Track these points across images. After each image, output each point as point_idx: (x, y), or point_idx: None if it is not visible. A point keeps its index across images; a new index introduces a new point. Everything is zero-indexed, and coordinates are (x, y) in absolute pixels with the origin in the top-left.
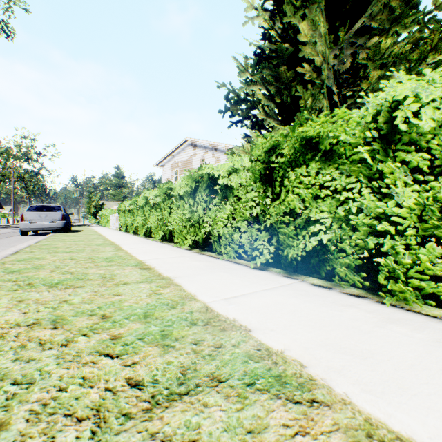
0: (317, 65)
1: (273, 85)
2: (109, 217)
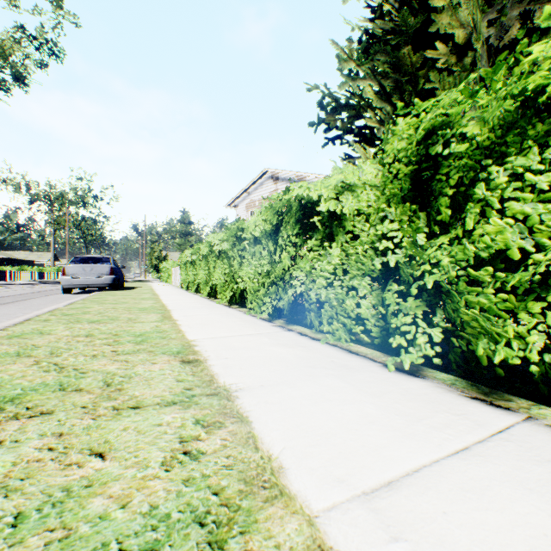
0: (458, 42)
1: (390, 77)
2: (171, 271)
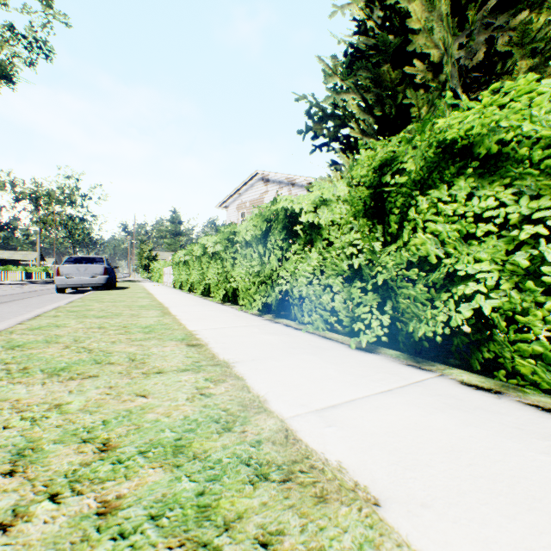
0: (433, 61)
1: (372, 92)
2: (162, 271)
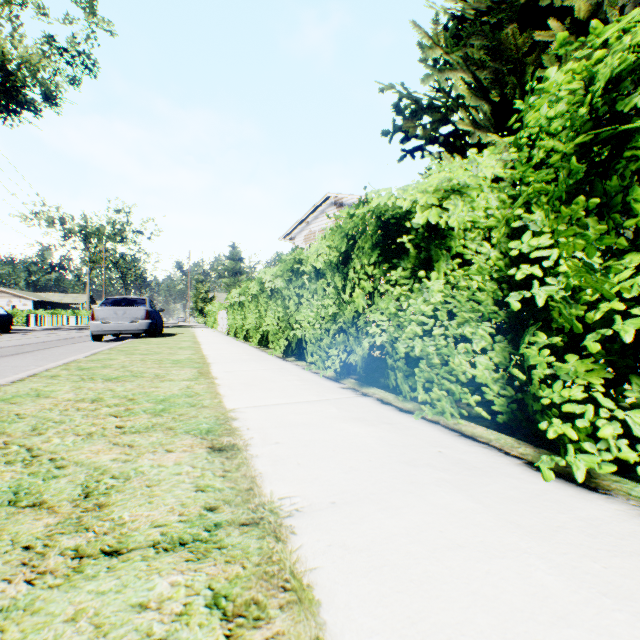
0: (578, 18)
1: (488, 67)
2: (217, 315)
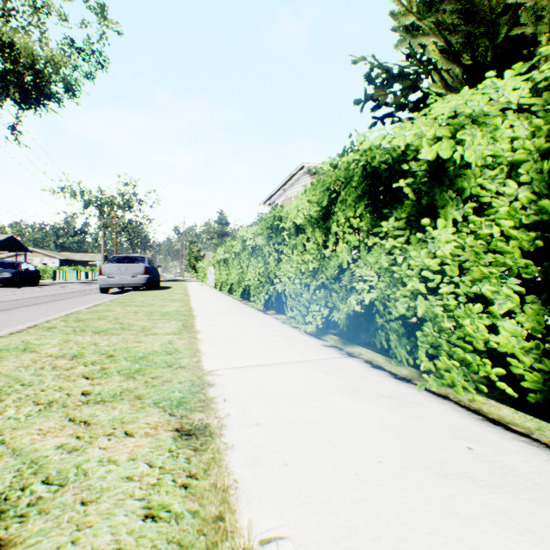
0: None
1: (460, 31)
2: (206, 271)
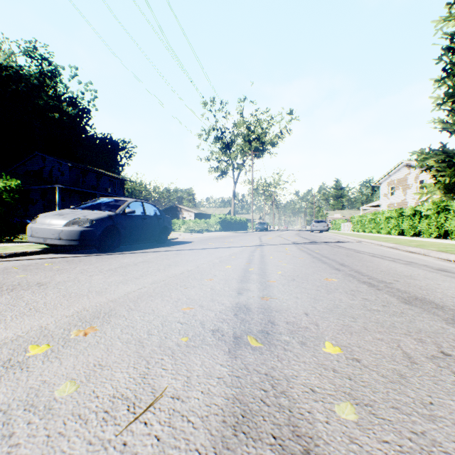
0: None
1: (442, 155)
2: (340, 225)
